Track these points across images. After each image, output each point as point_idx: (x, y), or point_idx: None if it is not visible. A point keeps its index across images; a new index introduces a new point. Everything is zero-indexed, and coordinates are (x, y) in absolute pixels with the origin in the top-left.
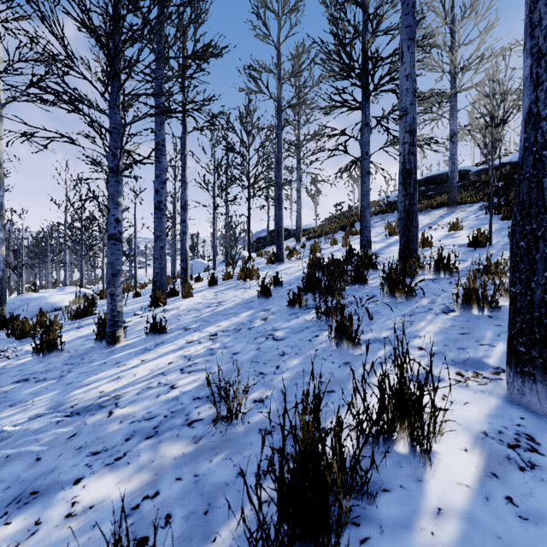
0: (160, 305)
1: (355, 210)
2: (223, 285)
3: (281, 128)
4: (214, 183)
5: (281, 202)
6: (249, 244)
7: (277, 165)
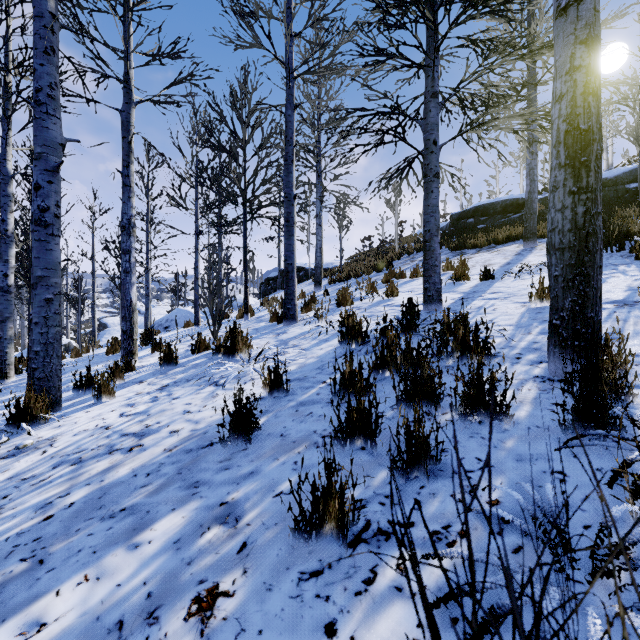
0: (32, 424)
1: (389, 246)
2: (184, 368)
3: (292, 106)
4: (196, 199)
5: (292, 225)
6: (246, 290)
7: (285, 165)
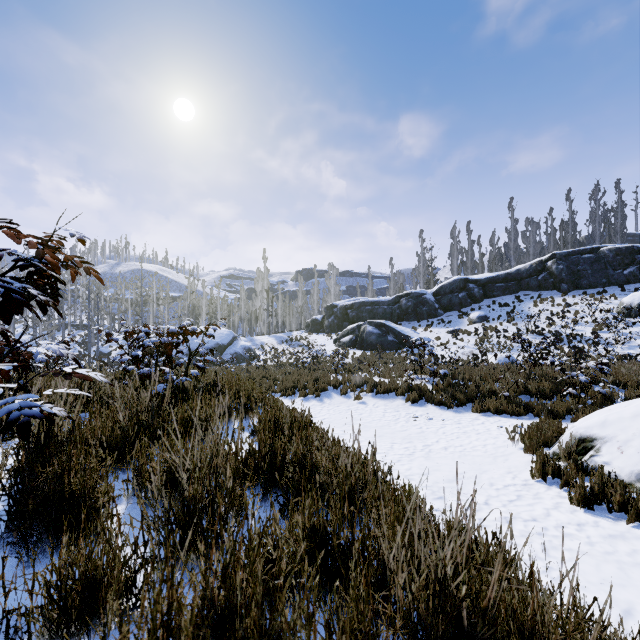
0: None
1: None
2: None
3: None
4: None
5: None
6: None
7: None
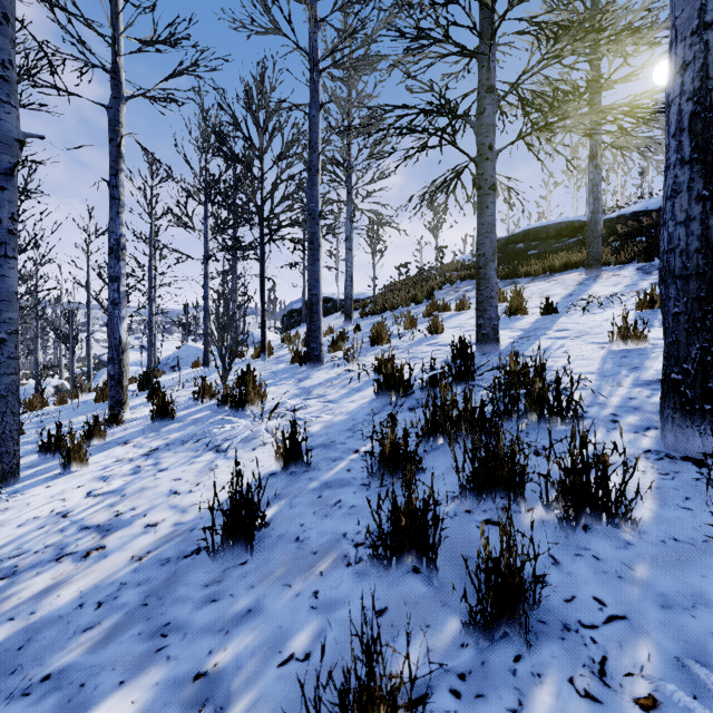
0: None
1: (428, 274)
2: (182, 425)
3: (317, 106)
4: (205, 218)
5: (317, 248)
6: (263, 325)
7: (309, 176)
